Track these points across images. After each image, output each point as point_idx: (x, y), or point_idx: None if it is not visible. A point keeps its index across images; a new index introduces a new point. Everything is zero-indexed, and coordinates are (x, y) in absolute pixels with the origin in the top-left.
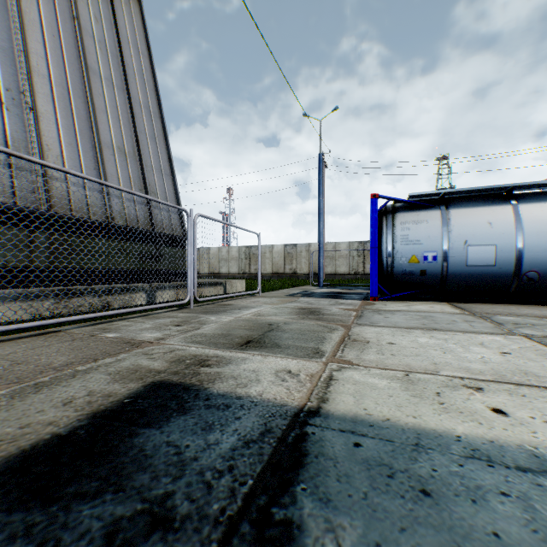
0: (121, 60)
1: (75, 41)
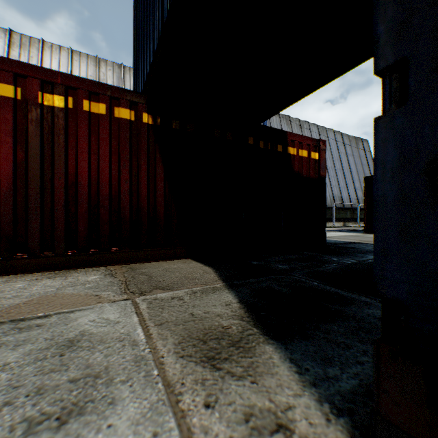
0: (367, 165)
1: (362, 169)
